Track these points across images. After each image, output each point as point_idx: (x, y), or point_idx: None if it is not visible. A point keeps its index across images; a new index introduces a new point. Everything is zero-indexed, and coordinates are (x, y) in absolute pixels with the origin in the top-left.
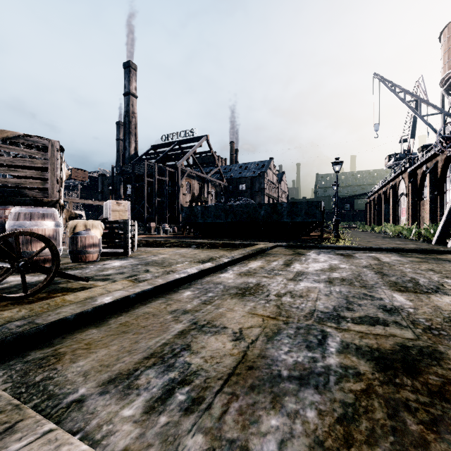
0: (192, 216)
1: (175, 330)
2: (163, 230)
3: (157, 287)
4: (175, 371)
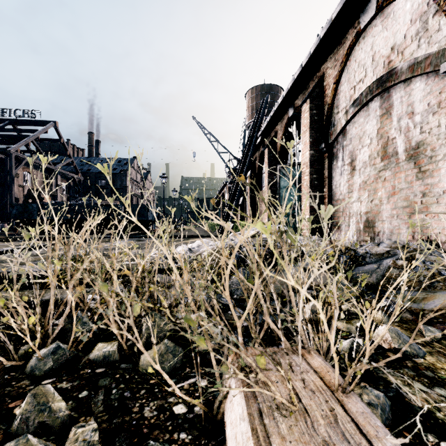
0: (25, 213)
1: None
2: None
3: None
4: None
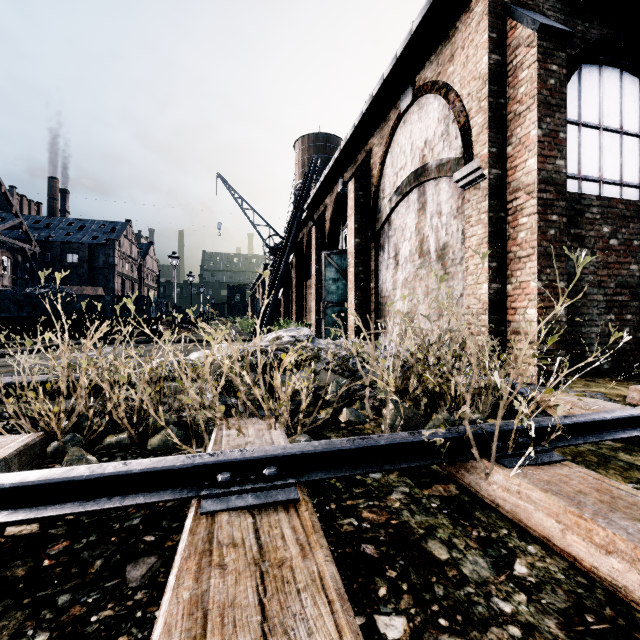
0: None
1: None
2: None
3: None
4: None
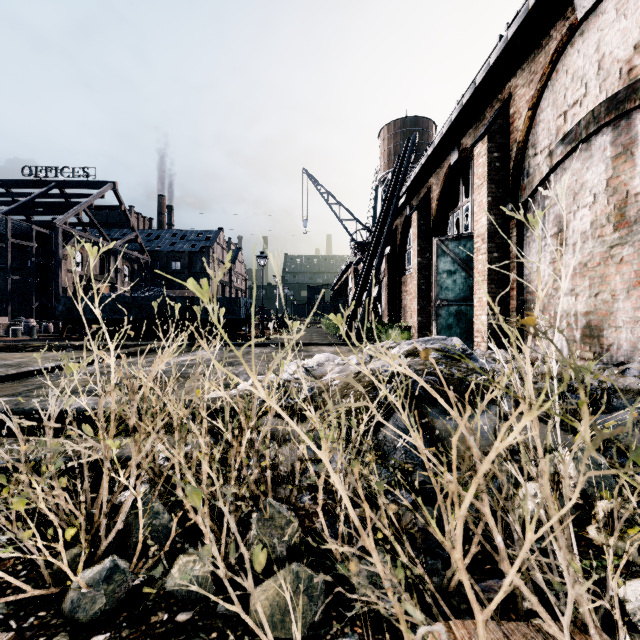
0: (75, 310)
1: (24, 389)
2: (24, 329)
3: (10, 375)
4: (21, 396)
